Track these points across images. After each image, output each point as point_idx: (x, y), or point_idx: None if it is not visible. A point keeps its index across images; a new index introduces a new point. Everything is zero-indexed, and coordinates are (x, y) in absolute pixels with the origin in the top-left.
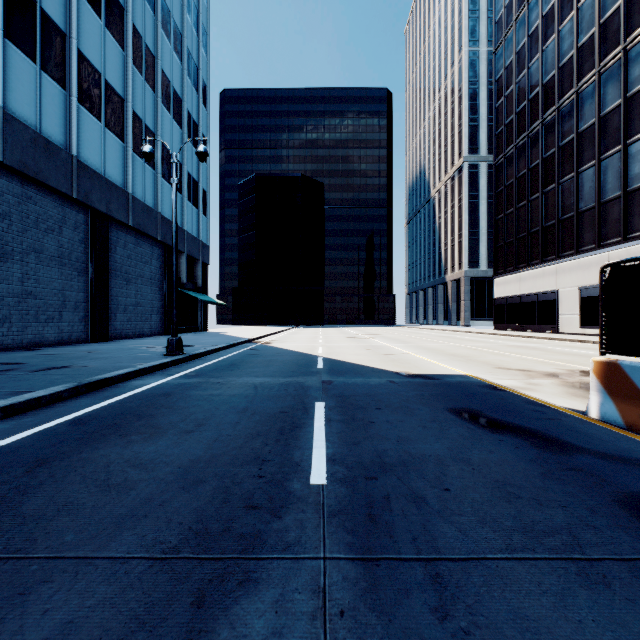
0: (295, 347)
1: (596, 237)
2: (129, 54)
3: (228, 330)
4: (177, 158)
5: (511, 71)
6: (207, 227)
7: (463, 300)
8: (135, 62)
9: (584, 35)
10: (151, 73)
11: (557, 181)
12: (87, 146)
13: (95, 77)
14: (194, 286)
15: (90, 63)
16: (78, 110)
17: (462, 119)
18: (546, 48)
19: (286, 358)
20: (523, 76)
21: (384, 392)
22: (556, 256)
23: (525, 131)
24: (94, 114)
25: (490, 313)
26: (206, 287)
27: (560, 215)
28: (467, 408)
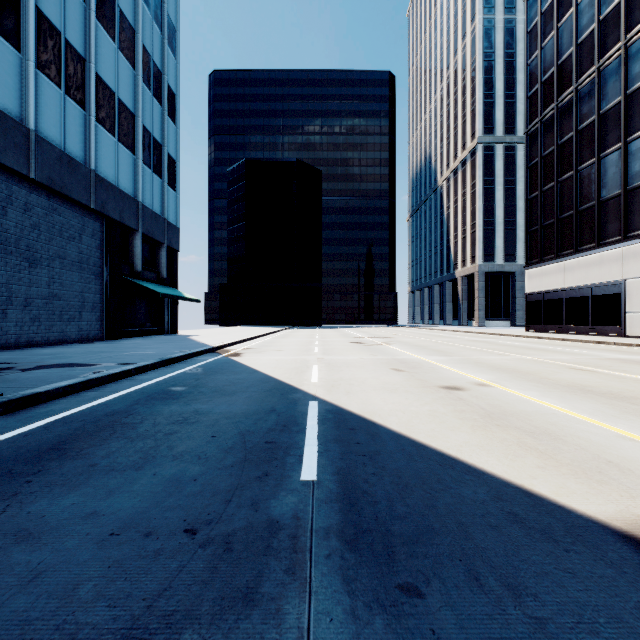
0: (273, 364)
1: None
2: None
3: (205, 332)
4: (127, 105)
5: (550, 15)
6: (176, 204)
7: (477, 297)
8: None
9: None
10: None
11: (623, 139)
12: None
13: None
14: (157, 276)
15: None
16: None
17: (476, 95)
18: None
19: (234, 406)
20: (569, 17)
21: None
22: (622, 237)
23: (572, 84)
24: None
25: (507, 312)
26: (175, 279)
27: (628, 183)
28: None
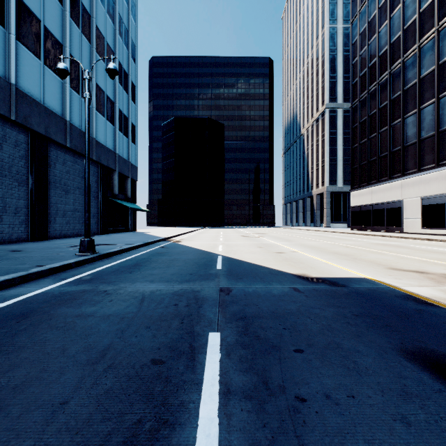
0: (199, 245)
1: (435, 158)
2: (67, 8)
3: (152, 230)
4: (110, 97)
5: (364, 36)
6: (135, 152)
7: (325, 208)
8: (73, 16)
9: (425, 2)
10: (87, 28)
11: (402, 116)
12: (26, 78)
13: (34, 22)
14: (125, 197)
15: (29, 9)
16: (17, 47)
17: (324, 77)
18: (393, 16)
19: (189, 257)
20: (374, 39)
21: (294, 309)
22: (401, 174)
23: (376, 80)
24: (33, 52)
25: (345, 218)
26: (135, 198)
27: (405, 142)
28: (427, 349)
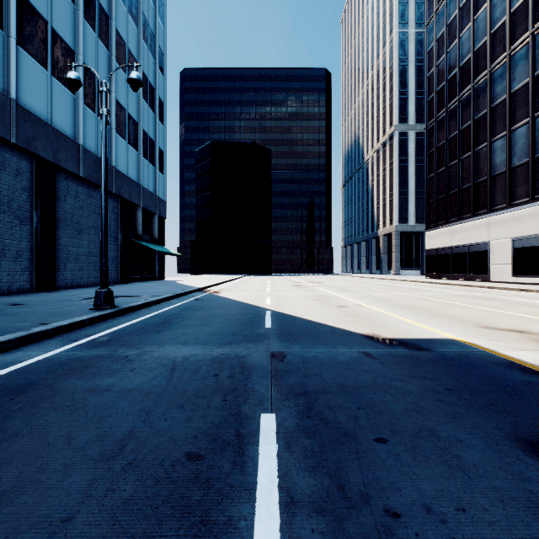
0: (242, 297)
1: (530, 191)
2: (80, 7)
3: (184, 279)
4: (133, 117)
5: (442, 42)
6: (164, 184)
7: (394, 252)
8: (87, 17)
9: (517, 0)
10: (105, 31)
11: (489, 140)
12: (30, 92)
13: (40, 23)
14: (151, 238)
15: (34, 8)
16: (19, 53)
17: (393, 92)
18: (477, 17)
19: (230, 312)
20: (454, 45)
21: (368, 381)
22: (488, 210)
23: (456, 96)
24: (39, 60)
25: (417, 263)
26: (163, 239)
27: (492, 171)
28: None
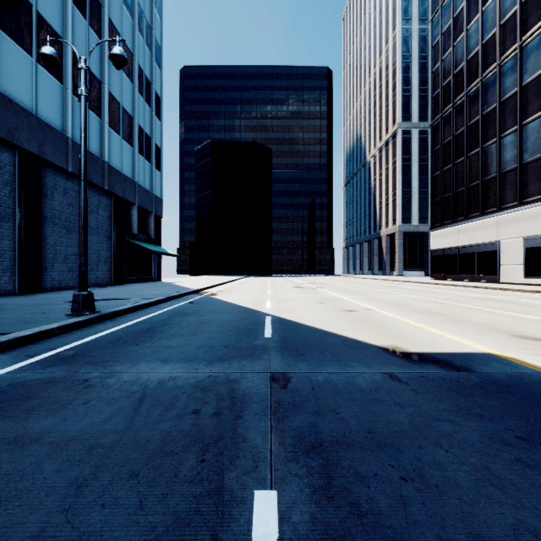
0: (241, 300)
1: None
2: None
3: (182, 280)
4: (127, 111)
5: (448, 36)
6: (161, 182)
7: (397, 252)
8: (77, 3)
9: None
10: (97, 19)
11: (498, 135)
12: (12, 79)
13: (23, 6)
14: (147, 237)
15: None
16: None
17: (396, 90)
18: (486, 8)
19: (225, 317)
20: (461, 39)
21: (405, 423)
22: (497, 208)
23: (463, 91)
24: (22, 46)
25: (421, 264)
26: (160, 239)
27: (501, 168)
28: None
